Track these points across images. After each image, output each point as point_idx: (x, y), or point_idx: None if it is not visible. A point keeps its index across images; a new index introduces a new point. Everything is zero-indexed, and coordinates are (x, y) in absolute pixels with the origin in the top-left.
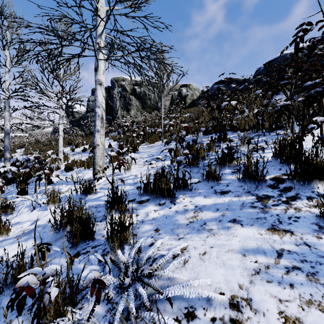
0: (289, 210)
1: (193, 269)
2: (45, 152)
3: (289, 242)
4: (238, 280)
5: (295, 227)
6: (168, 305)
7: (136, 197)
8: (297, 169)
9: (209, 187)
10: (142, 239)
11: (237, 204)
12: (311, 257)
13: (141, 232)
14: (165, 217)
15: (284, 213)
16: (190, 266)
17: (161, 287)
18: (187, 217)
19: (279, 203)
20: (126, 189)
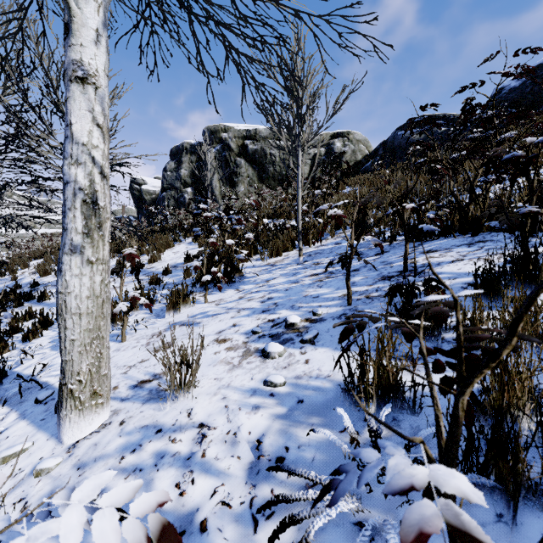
0: None
1: None
2: None
3: None
4: None
5: None
6: None
7: None
8: None
9: None
10: None
11: None
12: None
13: None
14: None
15: None
16: None
17: None
18: None
19: None
20: None
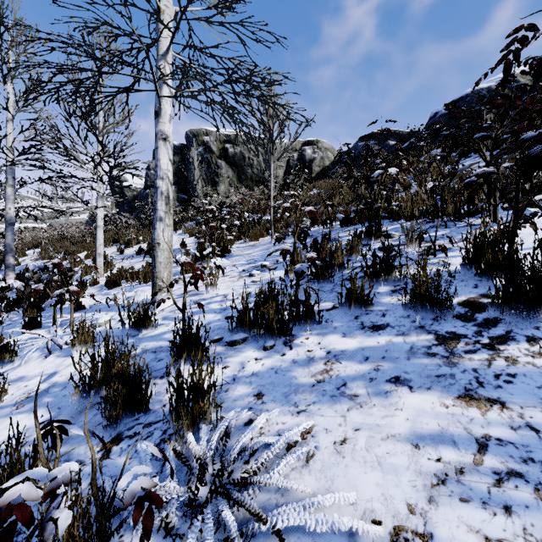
0: (496, 362)
1: (322, 472)
2: (75, 254)
3: (498, 423)
4: (407, 495)
5: (509, 393)
6: (276, 541)
7: (224, 335)
8: (508, 287)
9: (352, 317)
10: (232, 413)
11: (402, 349)
12: (541, 453)
13: (231, 398)
14: (275, 372)
15: (487, 368)
16: (318, 465)
17: (265, 507)
18: (313, 373)
19: (477, 348)
20: (208, 319)
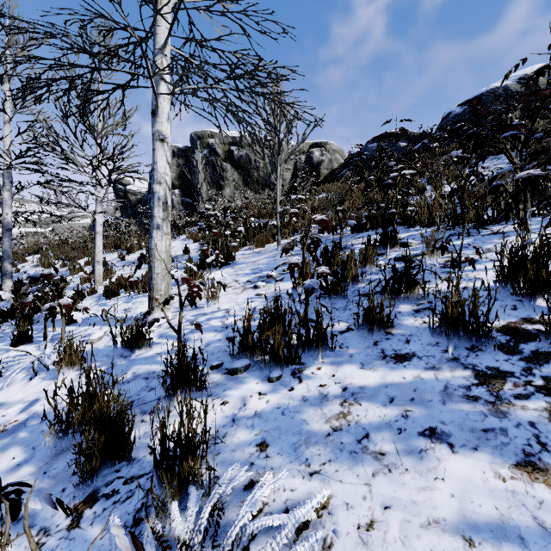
0: None
1: None
2: (75, 261)
3: None
4: None
5: None
6: None
7: (225, 359)
8: None
9: (370, 342)
10: (229, 473)
11: (434, 389)
12: None
13: (229, 447)
14: (281, 413)
15: (548, 422)
16: None
17: None
18: (327, 416)
19: (530, 393)
20: (207, 339)
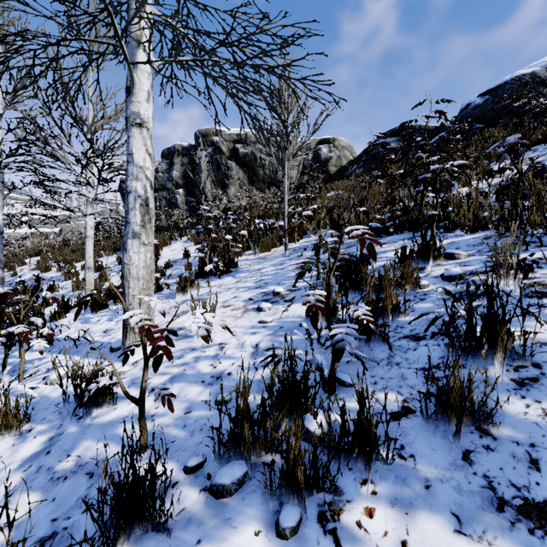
0: None
1: None
2: (72, 264)
3: None
4: None
5: None
6: None
7: (208, 451)
8: None
9: (456, 452)
10: None
11: None
12: None
13: None
14: None
15: None
16: None
17: None
18: None
19: None
20: (189, 398)
